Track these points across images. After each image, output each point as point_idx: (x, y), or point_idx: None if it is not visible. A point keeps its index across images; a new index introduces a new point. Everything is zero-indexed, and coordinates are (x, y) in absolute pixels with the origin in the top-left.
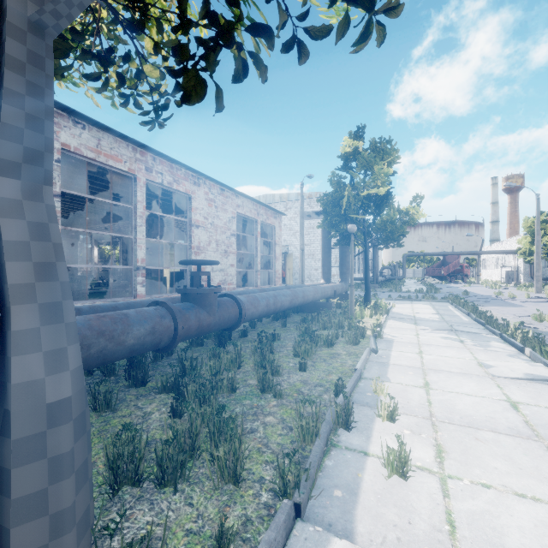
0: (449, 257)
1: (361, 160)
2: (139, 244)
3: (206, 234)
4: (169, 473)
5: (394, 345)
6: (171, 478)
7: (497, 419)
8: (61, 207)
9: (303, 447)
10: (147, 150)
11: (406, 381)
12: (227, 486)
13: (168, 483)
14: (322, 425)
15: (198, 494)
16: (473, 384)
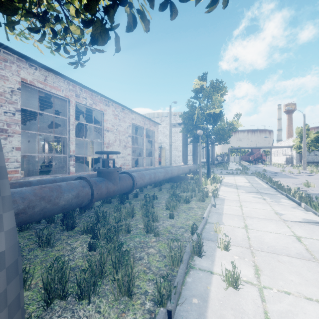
0: (254, 149)
1: (205, 93)
2: (71, 141)
3: (113, 135)
4: (85, 290)
5: (225, 202)
6: (87, 293)
7: (290, 247)
8: (24, 119)
9: (172, 269)
10: (76, 84)
11: (233, 224)
12: (123, 298)
13: (84, 297)
14: (184, 255)
15: (104, 304)
16: (273, 226)
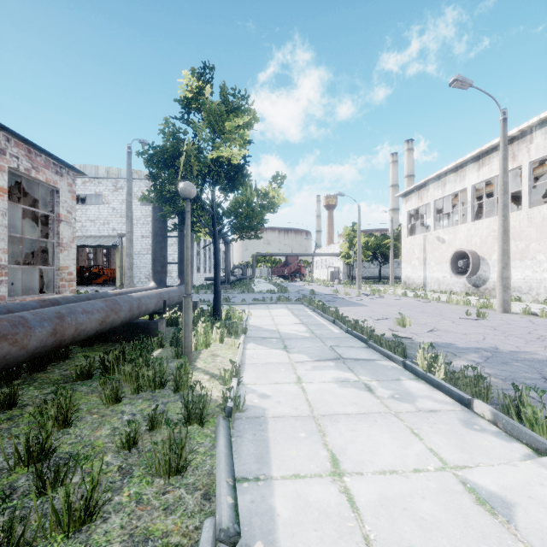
0: (290, 258)
1: (208, 106)
2: None
3: None
4: None
5: (272, 441)
6: None
7: None
8: None
9: None
10: None
11: None
12: None
13: None
14: None
15: None
16: None
